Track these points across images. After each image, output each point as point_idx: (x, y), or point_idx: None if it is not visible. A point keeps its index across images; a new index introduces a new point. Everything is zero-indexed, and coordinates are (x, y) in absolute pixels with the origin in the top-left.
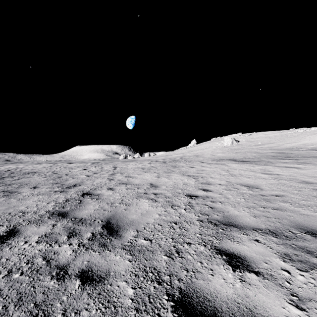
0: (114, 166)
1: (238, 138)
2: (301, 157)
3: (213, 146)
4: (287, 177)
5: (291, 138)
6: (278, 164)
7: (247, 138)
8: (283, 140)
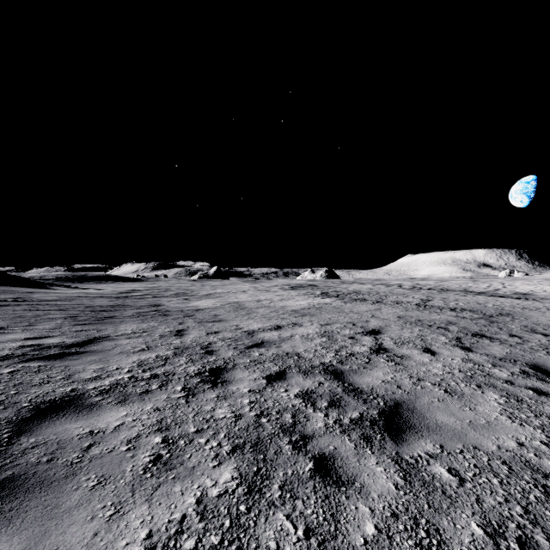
0: (501, 283)
1: None
2: None
3: None
4: None
5: None
6: None
7: None
8: None
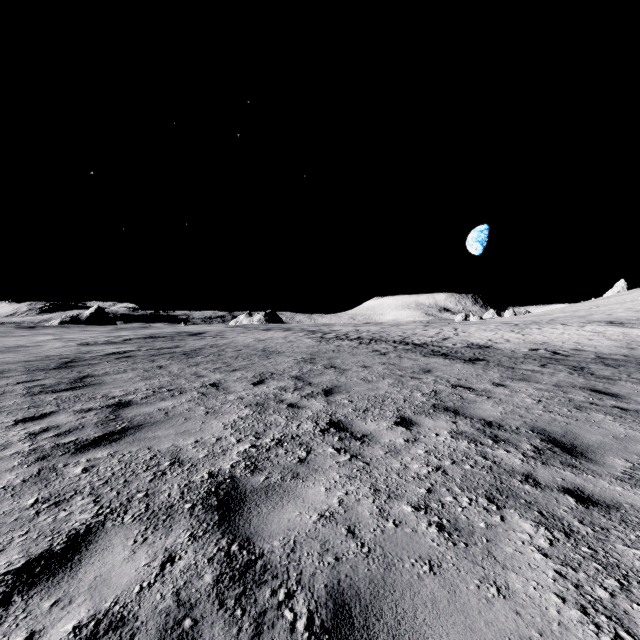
0: (454, 328)
1: None
2: None
3: None
4: (603, 334)
5: None
6: None
7: None
8: None
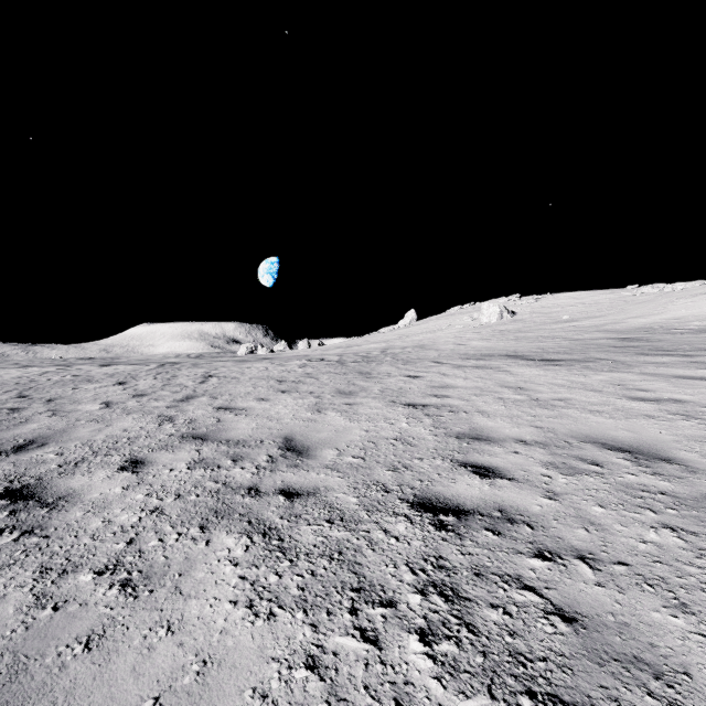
0: (207, 374)
1: (512, 306)
2: (695, 350)
3: (457, 325)
4: None
5: (639, 305)
6: (647, 367)
7: (534, 306)
8: (621, 311)
